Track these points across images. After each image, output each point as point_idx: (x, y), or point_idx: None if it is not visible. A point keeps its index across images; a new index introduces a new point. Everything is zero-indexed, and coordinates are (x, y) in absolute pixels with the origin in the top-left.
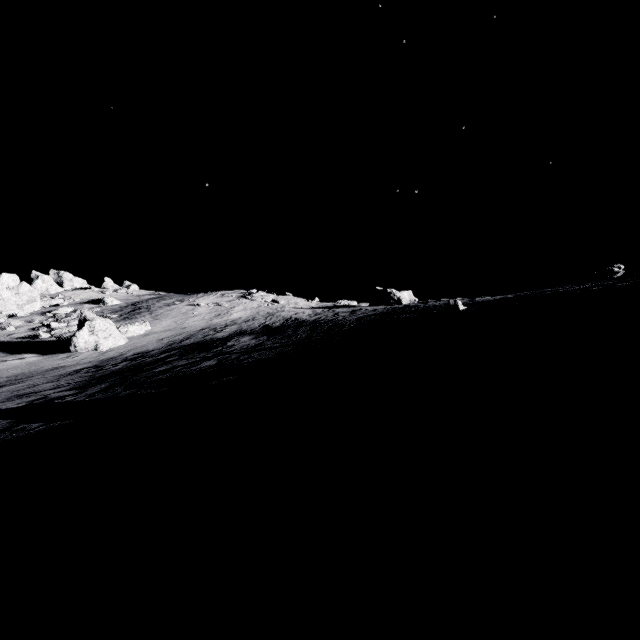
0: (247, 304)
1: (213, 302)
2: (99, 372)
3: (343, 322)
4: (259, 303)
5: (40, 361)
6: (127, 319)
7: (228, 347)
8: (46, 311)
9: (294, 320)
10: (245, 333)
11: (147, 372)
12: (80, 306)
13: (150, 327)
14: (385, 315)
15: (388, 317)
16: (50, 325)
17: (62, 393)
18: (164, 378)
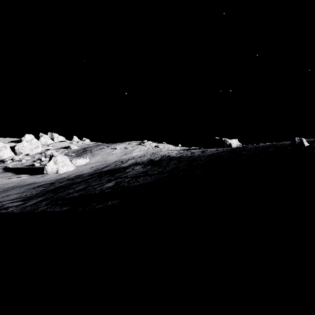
0: (141, 148)
1: (123, 147)
2: (49, 187)
3: (199, 157)
4: (148, 147)
5: (27, 179)
6: (79, 156)
7: (126, 173)
8: (43, 152)
9: (167, 156)
10: (138, 164)
11: (71, 189)
12: (58, 149)
13: (89, 160)
14: (229, 152)
15: (233, 153)
16: (41, 159)
17: (13, 204)
18: (75, 196)
